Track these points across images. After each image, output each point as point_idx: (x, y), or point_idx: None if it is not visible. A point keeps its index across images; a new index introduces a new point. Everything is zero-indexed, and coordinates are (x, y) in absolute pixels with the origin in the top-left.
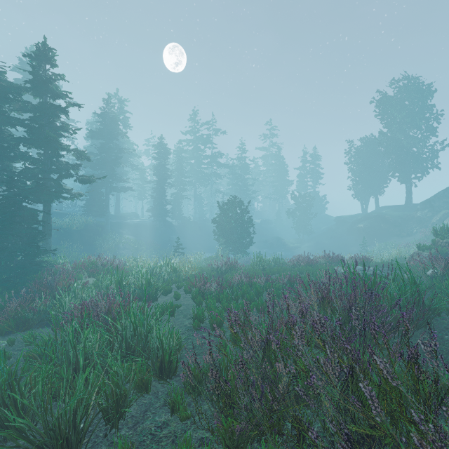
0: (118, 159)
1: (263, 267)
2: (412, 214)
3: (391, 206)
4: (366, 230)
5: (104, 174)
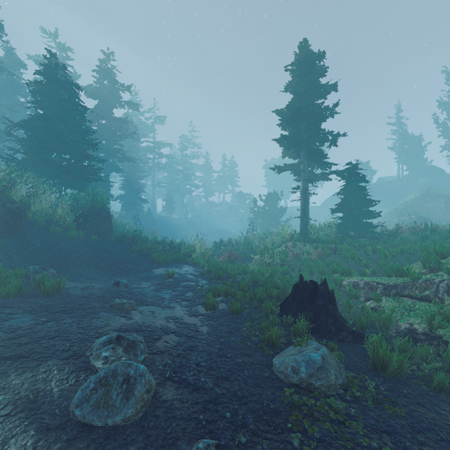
0: (119, 132)
1: None
2: (317, 211)
3: (295, 207)
4: (297, 221)
5: (103, 146)
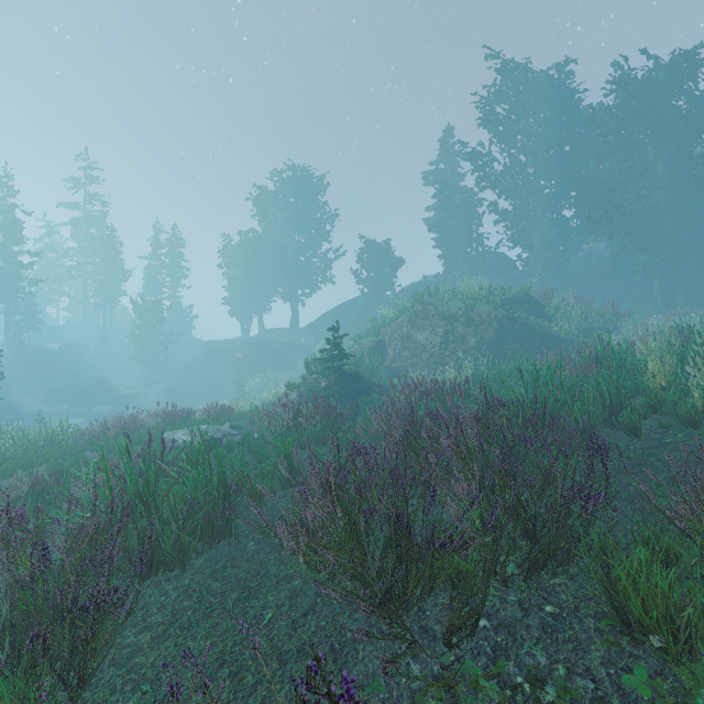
0: None
1: (3, 457)
2: (297, 340)
3: (278, 329)
4: (246, 362)
5: None
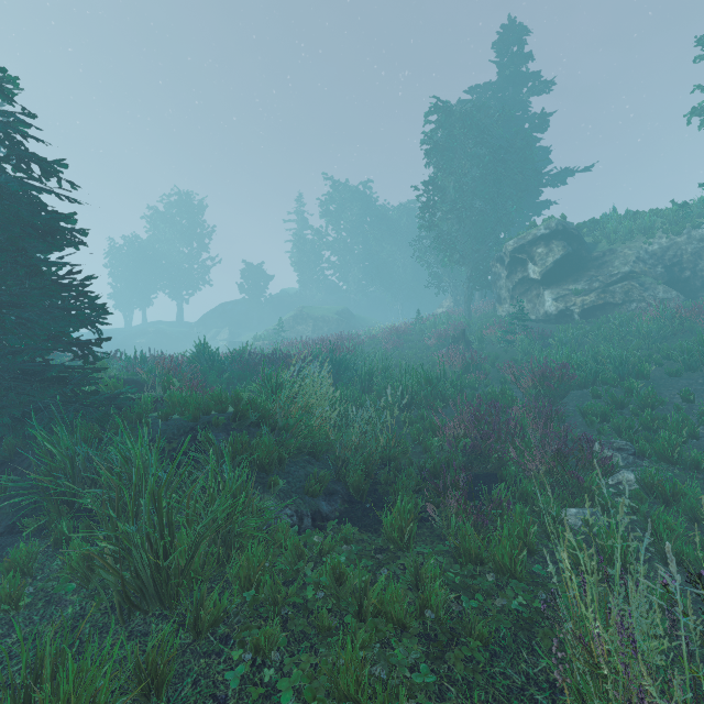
0: None
1: None
2: (190, 331)
3: (161, 322)
4: (151, 346)
5: None
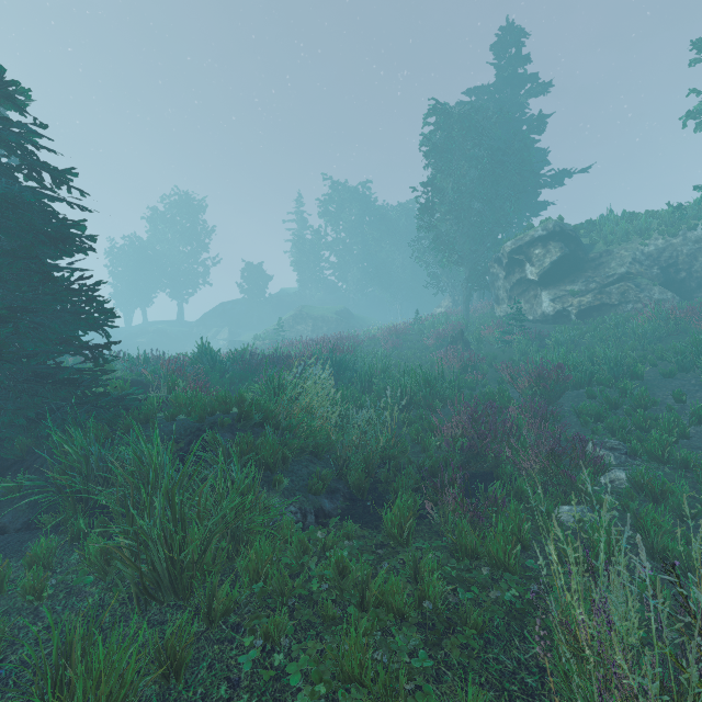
0: None
1: None
2: (190, 330)
3: (161, 321)
4: (151, 345)
5: None
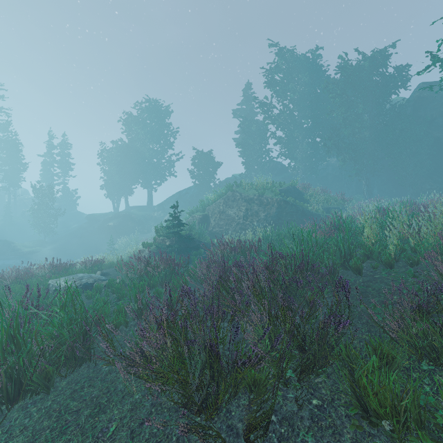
0: None
1: None
2: (151, 214)
3: (138, 206)
4: (116, 228)
5: None
